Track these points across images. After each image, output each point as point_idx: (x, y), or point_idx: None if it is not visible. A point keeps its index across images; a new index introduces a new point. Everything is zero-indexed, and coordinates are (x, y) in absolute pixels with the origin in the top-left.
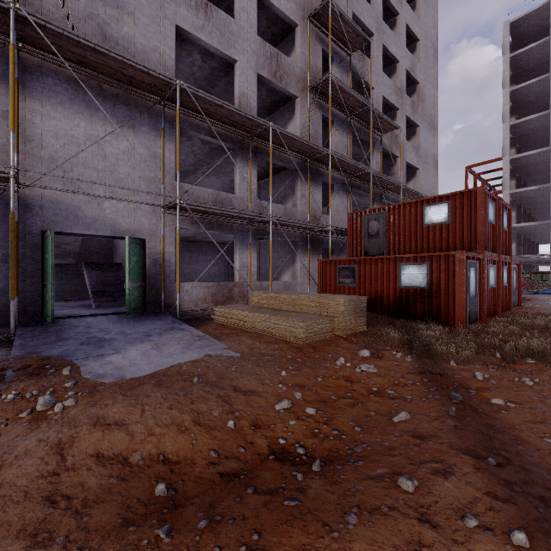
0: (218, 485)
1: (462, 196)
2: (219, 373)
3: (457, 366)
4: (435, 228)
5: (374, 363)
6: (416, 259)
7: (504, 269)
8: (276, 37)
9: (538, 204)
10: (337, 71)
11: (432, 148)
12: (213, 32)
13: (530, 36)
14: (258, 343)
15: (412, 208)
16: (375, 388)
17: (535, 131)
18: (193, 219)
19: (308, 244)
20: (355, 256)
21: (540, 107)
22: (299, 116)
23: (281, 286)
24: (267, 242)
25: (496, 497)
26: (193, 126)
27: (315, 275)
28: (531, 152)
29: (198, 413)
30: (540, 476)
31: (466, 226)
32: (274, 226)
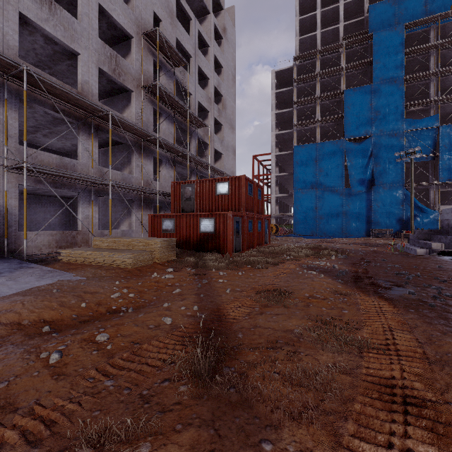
0: (79, 325)
1: (235, 179)
2: (72, 287)
3: (215, 271)
4: (222, 197)
5: (173, 274)
6: (208, 216)
7: (259, 222)
8: (116, 38)
9: (290, 183)
10: (165, 77)
11: (232, 141)
12: (57, 26)
13: (285, 83)
14: (100, 271)
15: (210, 183)
16: (170, 284)
17: (288, 140)
18: (37, 178)
19: (142, 202)
20: (176, 212)
21: (290, 126)
22: (134, 106)
23: (120, 233)
24: (107, 198)
25: (196, 302)
26: (37, 100)
27: (147, 225)
28: (285, 153)
29: (62, 302)
30: (216, 297)
31: (237, 197)
32: (113, 188)
